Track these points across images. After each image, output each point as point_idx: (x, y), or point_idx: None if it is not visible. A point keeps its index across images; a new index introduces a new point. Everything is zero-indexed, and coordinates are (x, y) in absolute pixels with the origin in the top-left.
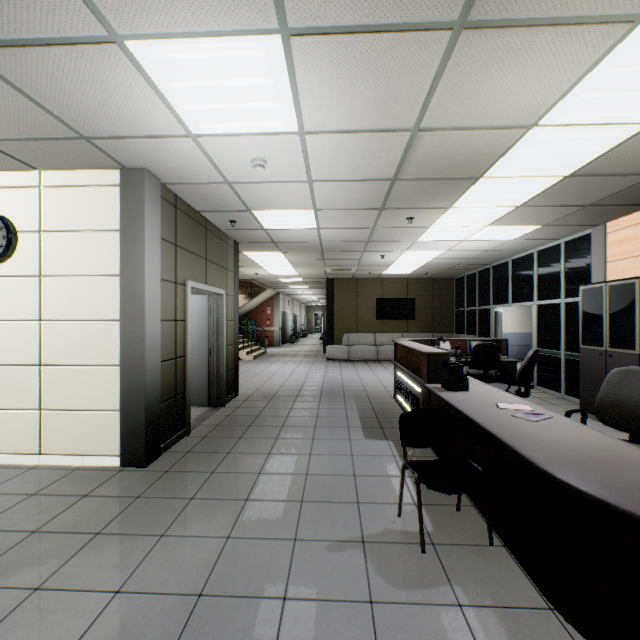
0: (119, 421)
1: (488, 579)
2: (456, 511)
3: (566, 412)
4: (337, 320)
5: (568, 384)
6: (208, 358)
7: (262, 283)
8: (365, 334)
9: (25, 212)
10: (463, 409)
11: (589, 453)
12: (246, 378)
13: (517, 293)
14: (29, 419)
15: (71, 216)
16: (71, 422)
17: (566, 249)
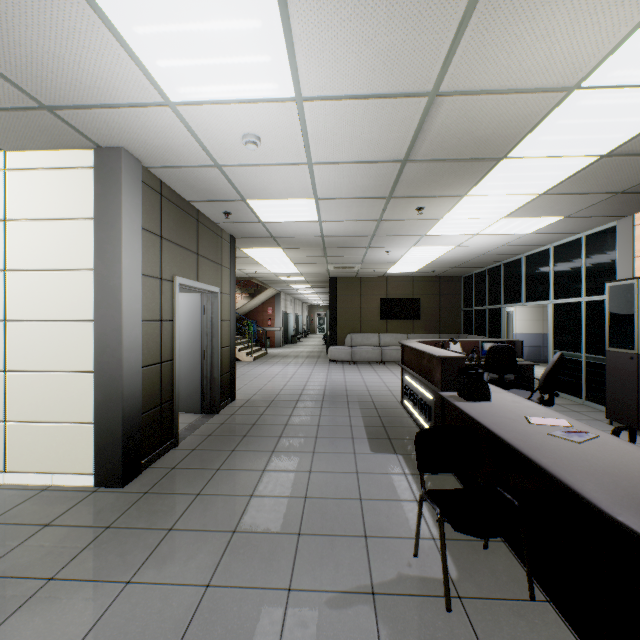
0: (93, 435)
1: None
2: (483, 549)
3: (614, 430)
4: (340, 320)
5: (590, 389)
6: (201, 361)
7: (263, 282)
8: (369, 335)
9: None
10: (489, 425)
11: None
12: (244, 381)
13: (531, 291)
14: None
15: (39, 202)
16: (39, 435)
17: (587, 243)
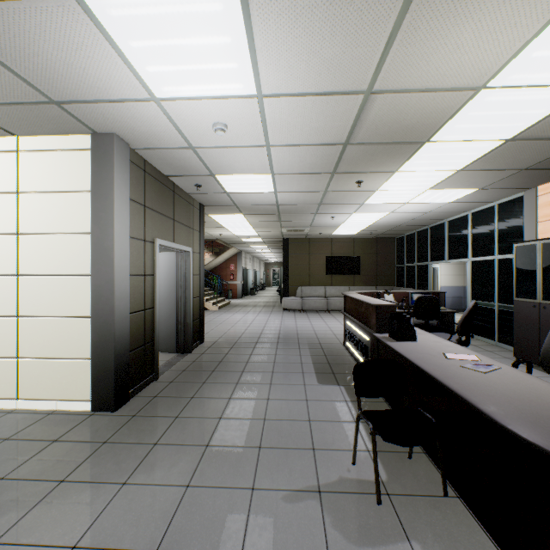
0: (90, 368)
1: (446, 535)
2: (408, 458)
3: (513, 363)
4: (292, 275)
5: (501, 333)
6: (176, 309)
7: (226, 242)
8: (316, 287)
9: (4, 174)
10: (413, 359)
11: (548, 408)
12: (211, 326)
13: (453, 251)
14: (7, 366)
15: (46, 178)
16: (46, 369)
17: (499, 211)
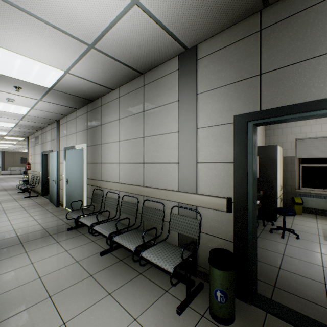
0: None
1: None
2: None
3: None
4: (6, 163)
5: None
6: None
7: None
8: (17, 167)
9: None
10: None
11: None
12: None
13: None
14: None
15: None
16: None
17: None
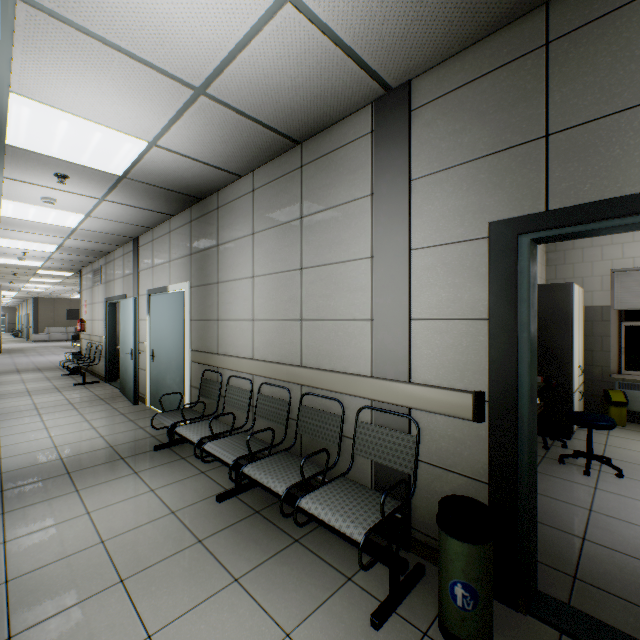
0: None
1: None
2: None
3: None
4: (41, 320)
5: None
6: None
7: None
8: (61, 327)
9: None
10: None
11: None
12: None
13: None
14: None
15: None
16: None
17: None
